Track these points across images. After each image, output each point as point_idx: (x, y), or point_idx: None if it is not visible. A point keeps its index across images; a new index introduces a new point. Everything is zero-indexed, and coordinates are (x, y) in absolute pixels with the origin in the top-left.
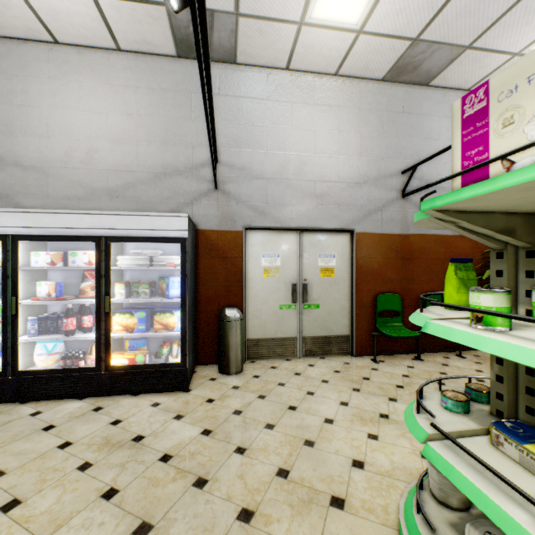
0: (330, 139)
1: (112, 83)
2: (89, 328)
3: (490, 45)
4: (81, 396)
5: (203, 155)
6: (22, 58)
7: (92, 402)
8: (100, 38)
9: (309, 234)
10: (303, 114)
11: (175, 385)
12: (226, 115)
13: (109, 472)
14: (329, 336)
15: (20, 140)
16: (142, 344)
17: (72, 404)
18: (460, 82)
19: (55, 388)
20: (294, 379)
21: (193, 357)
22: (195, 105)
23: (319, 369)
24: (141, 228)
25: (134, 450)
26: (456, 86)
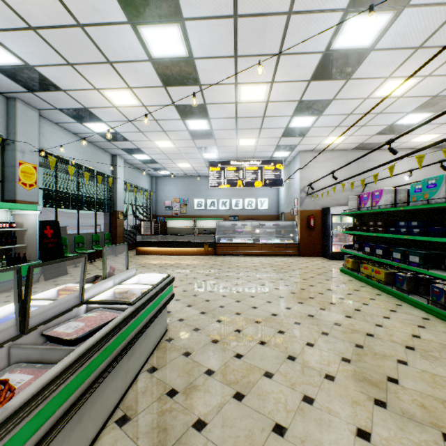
0: None
1: (407, 160)
2: None
3: None
4: None
5: None
6: (379, 155)
7: None
8: (409, 147)
9: None
10: None
11: None
12: None
13: None
14: None
15: (378, 182)
16: None
17: None
18: None
19: None
20: None
21: None
22: (436, 165)
23: None
24: None
25: None
26: None
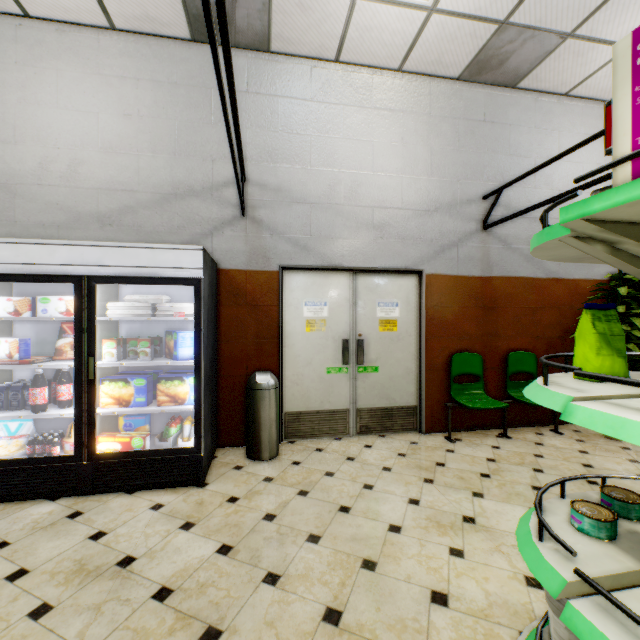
0: (392, 153)
1: (104, 72)
2: (67, 401)
3: (597, 33)
4: (54, 496)
5: (226, 172)
6: None
7: (68, 504)
8: (86, 10)
9: (365, 276)
10: (357, 121)
11: (185, 478)
12: (256, 119)
13: (75, 621)
14: (391, 407)
15: None
16: (142, 422)
17: (40, 507)
18: (556, 83)
19: (17, 485)
20: (346, 467)
21: (212, 438)
22: (215, 105)
23: (379, 452)
24: (139, 265)
25: (117, 582)
26: (550, 89)
